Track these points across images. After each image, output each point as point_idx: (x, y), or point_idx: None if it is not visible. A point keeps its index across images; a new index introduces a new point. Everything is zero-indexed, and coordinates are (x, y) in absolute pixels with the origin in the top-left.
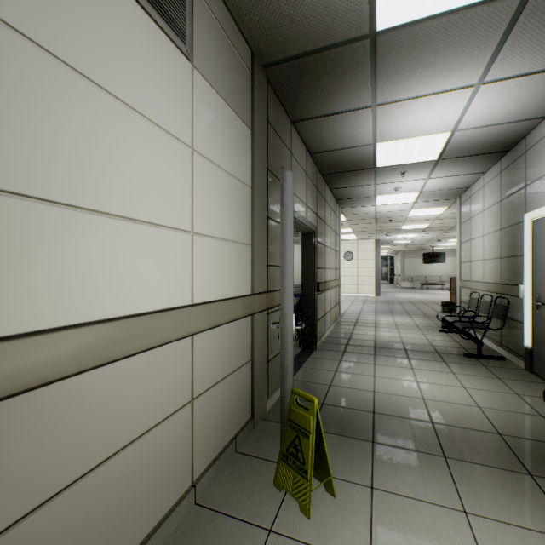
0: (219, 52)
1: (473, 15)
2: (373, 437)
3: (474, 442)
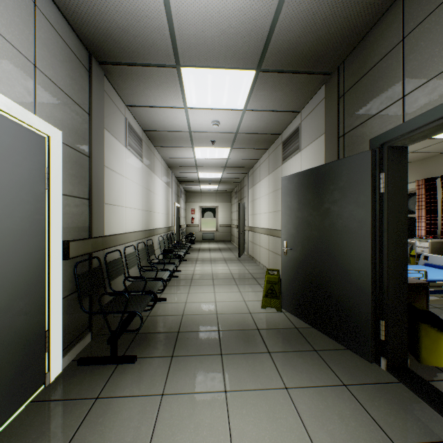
0: (309, 126)
1: (203, 63)
2: (259, 331)
3: (196, 343)
